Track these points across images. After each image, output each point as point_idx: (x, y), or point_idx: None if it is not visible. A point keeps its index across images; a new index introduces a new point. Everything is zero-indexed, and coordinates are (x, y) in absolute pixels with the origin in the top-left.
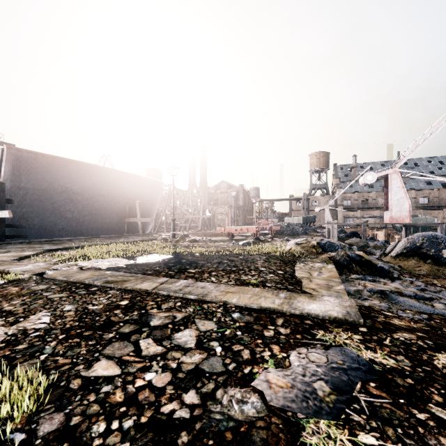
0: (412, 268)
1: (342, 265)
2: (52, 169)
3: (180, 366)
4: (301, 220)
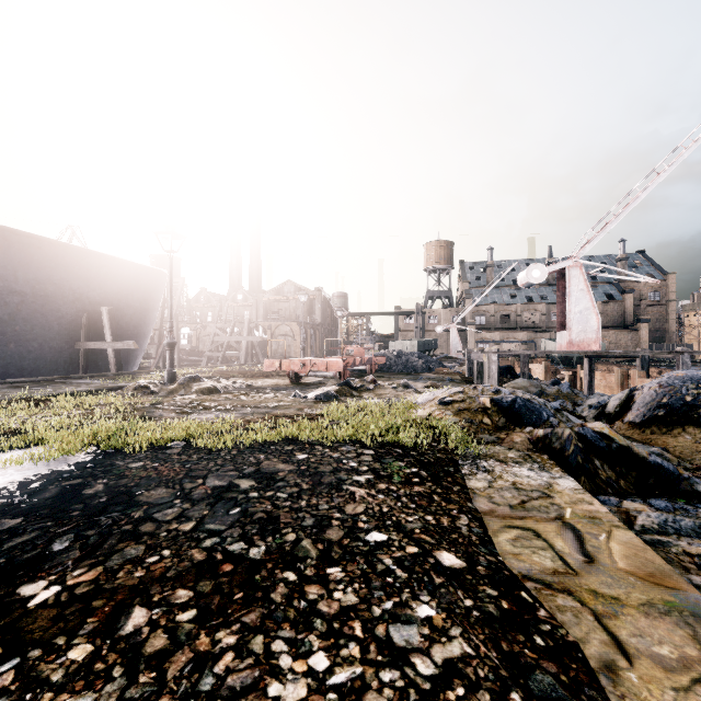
0: (693, 455)
1: (573, 465)
2: None
3: None
4: (416, 346)
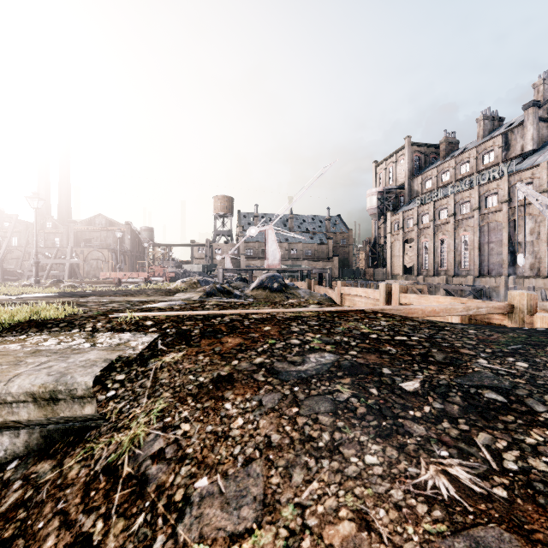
0: (258, 295)
1: (211, 293)
2: None
3: (114, 307)
4: (201, 268)
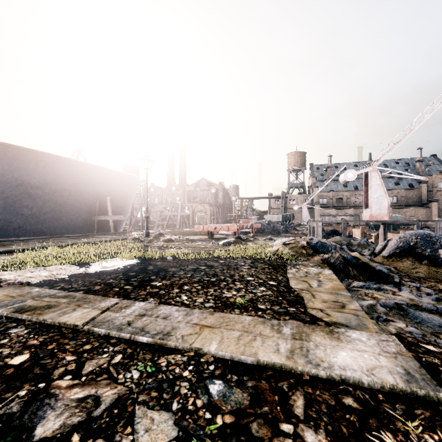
0: (408, 270)
1: (338, 269)
2: (4, 159)
3: None
4: (280, 218)
